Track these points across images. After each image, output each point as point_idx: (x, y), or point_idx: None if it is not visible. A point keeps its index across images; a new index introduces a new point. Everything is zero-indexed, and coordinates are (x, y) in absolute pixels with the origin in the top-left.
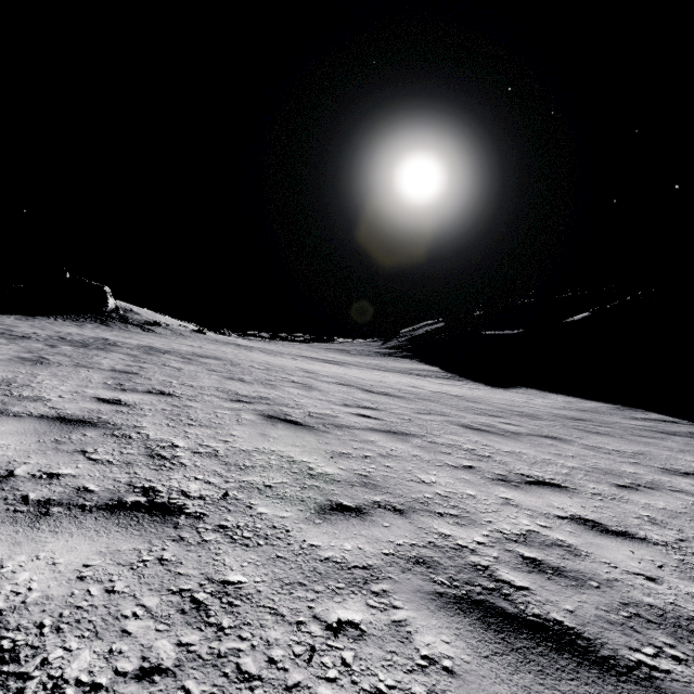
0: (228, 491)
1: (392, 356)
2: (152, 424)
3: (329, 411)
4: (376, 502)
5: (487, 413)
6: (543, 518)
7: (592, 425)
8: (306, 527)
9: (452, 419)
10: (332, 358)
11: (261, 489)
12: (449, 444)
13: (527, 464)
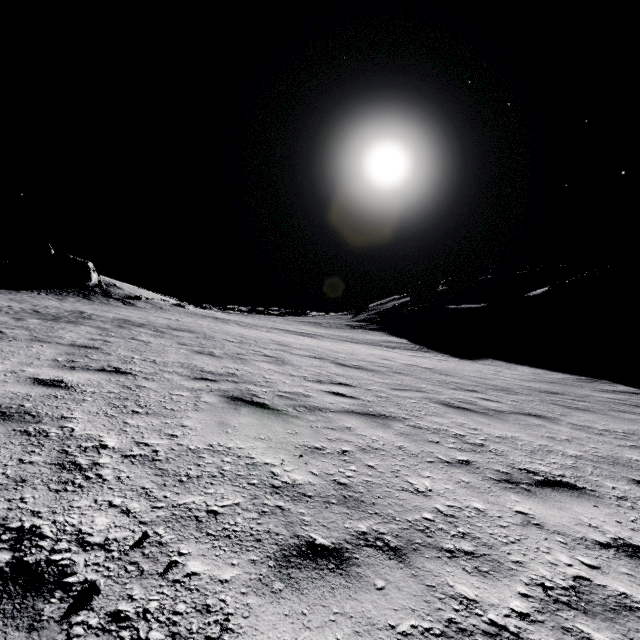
0: (148, 531)
1: (362, 328)
2: (86, 413)
3: (300, 389)
4: (362, 535)
5: (462, 388)
6: (583, 549)
7: (568, 399)
8: (258, 603)
9: (430, 395)
10: (305, 330)
11: (201, 520)
12: (434, 428)
13: (526, 454)
